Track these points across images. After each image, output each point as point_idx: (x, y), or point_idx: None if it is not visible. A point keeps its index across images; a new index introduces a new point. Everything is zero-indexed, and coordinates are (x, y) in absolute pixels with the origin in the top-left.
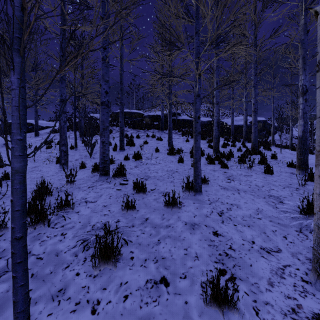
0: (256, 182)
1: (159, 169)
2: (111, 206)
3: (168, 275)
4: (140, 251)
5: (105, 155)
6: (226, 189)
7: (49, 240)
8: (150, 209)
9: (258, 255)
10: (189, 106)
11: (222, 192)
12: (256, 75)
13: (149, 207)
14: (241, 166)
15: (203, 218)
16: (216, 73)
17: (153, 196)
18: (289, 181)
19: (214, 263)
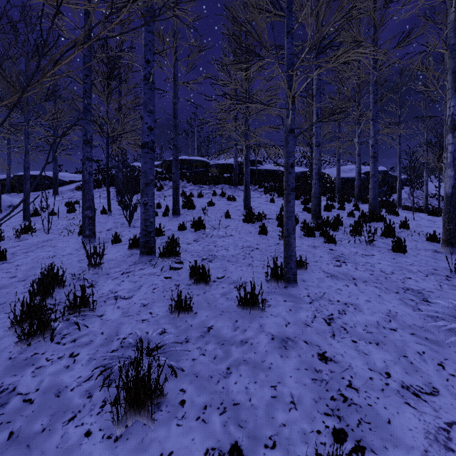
0: (382, 266)
1: (231, 244)
2: (155, 305)
3: (244, 441)
4: (196, 390)
5: (148, 224)
6: (334, 278)
7: (49, 366)
8: (215, 311)
9: (400, 400)
10: (275, 150)
11: (328, 283)
12: (376, 102)
13: (213, 307)
14: (356, 239)
15: (300, 329)
16: (316, 99)
17: (221, 288)
18: (433, 264)
19: (323, 417)
